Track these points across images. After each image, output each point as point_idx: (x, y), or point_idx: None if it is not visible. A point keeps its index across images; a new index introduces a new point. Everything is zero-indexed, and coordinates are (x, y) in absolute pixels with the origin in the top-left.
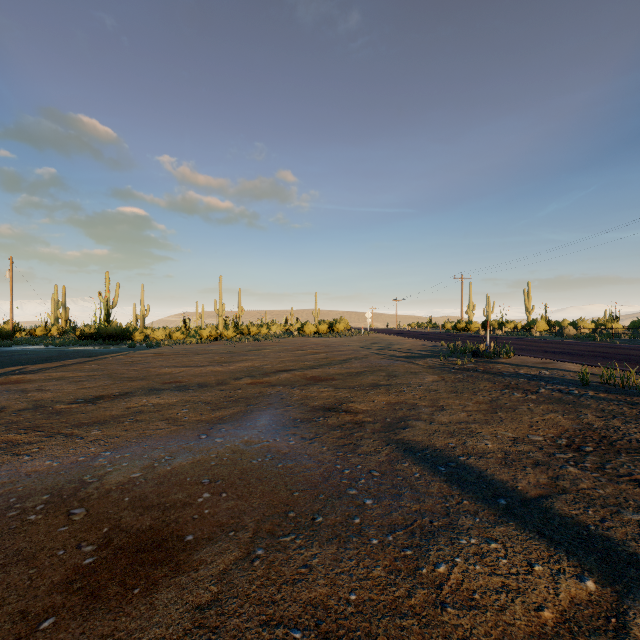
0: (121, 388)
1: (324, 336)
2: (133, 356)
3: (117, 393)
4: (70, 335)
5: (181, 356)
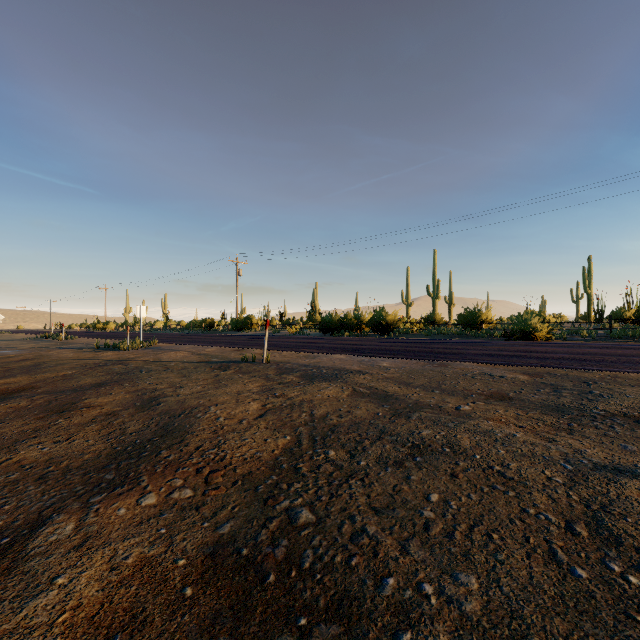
0: None
1: None
2: None
3: None
4: None
5: None
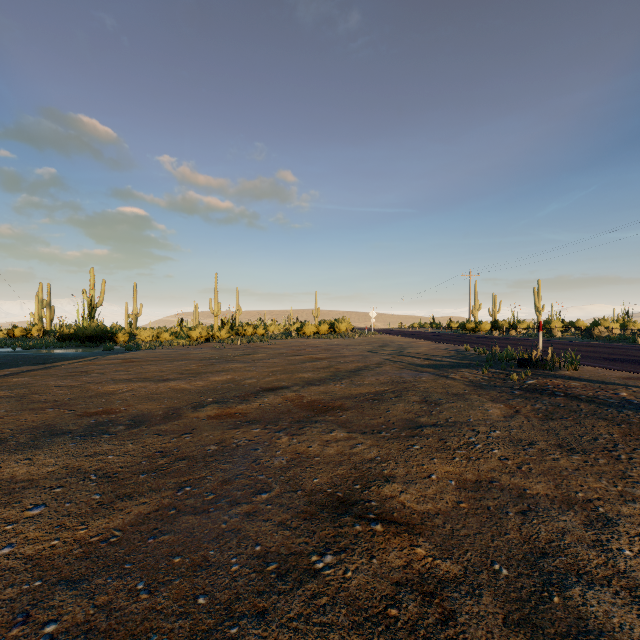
0: (1, 428)
1: (325, 337)
2: (95, 363)
3: None
4: (51, 336)
5: (151, 363)
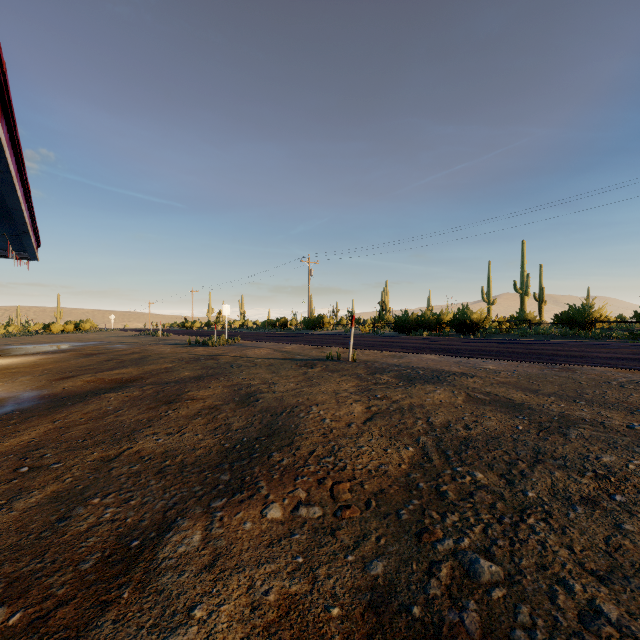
0: None
1: (72, 333)
2: None
3: None
4: None
5: None
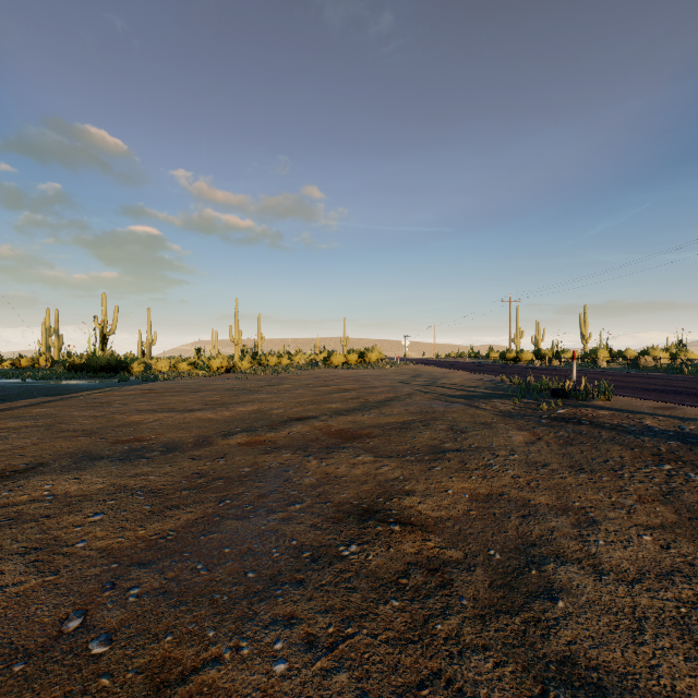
0: (39, 454)
1: (354, 367)
2: (113, 394)
3: (23, 465)
4: (60, 366)
5: (172, 394)
